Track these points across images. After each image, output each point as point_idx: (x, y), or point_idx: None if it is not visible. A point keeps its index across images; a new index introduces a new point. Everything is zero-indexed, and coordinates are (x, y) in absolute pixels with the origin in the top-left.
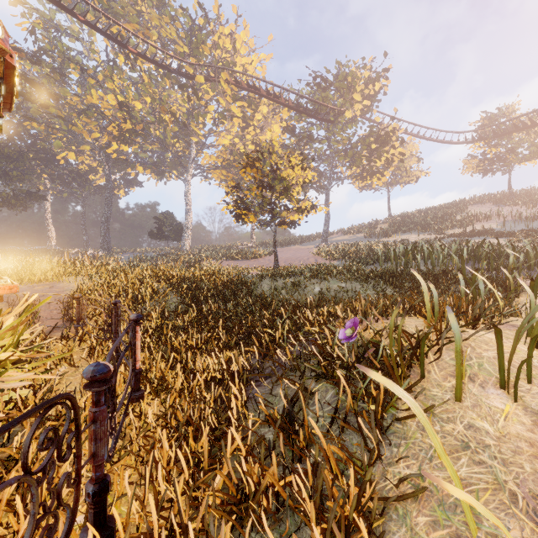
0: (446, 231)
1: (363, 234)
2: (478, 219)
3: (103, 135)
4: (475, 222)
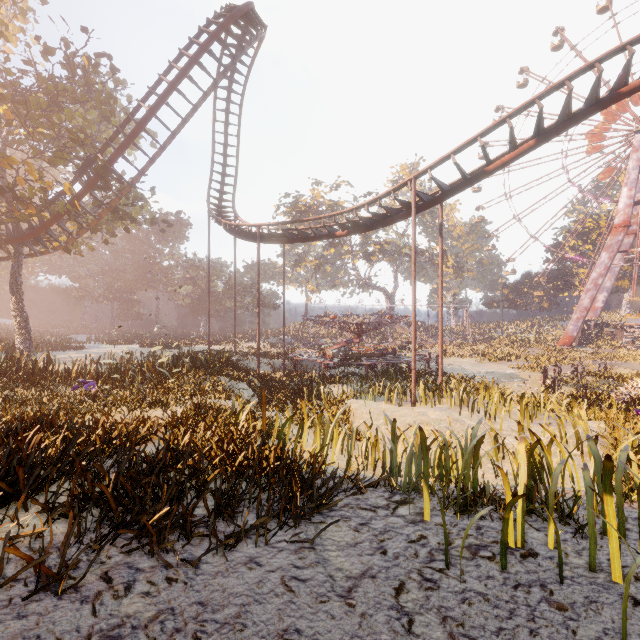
0: None
1: None
2: None
3: None
4: None
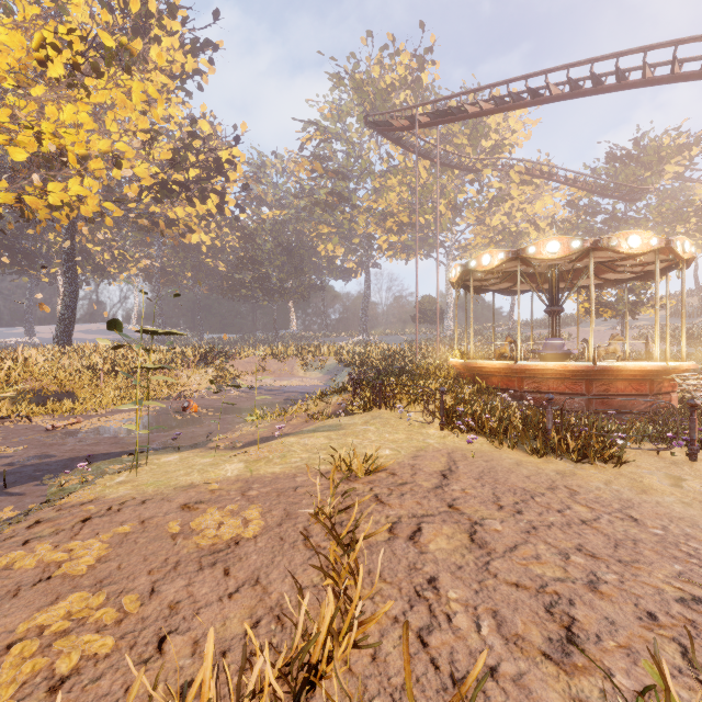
0: None
1: (663, 312)
2: None
3: (376, 229)
4: None
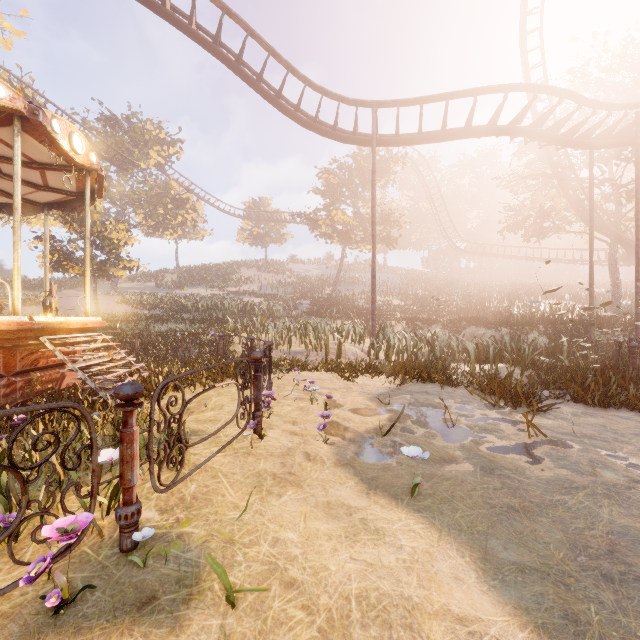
0: (227, 289)
1: (153, 284)
2: (247, 282)
3: None
4: (245, 283)
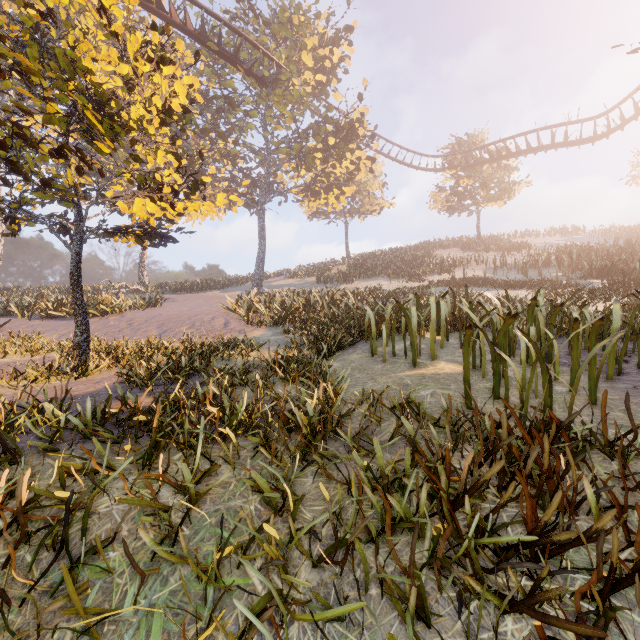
0: (425, 278)
1: (315, 278)
2: (458, 264)
3: None
4: (455, 267)
